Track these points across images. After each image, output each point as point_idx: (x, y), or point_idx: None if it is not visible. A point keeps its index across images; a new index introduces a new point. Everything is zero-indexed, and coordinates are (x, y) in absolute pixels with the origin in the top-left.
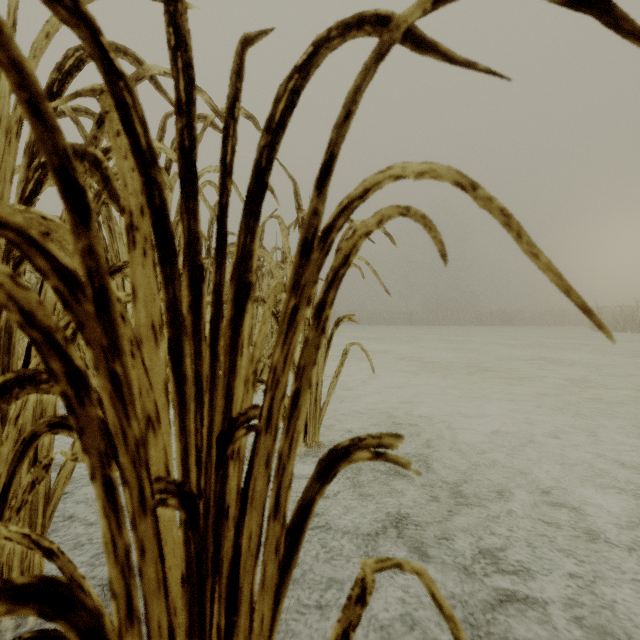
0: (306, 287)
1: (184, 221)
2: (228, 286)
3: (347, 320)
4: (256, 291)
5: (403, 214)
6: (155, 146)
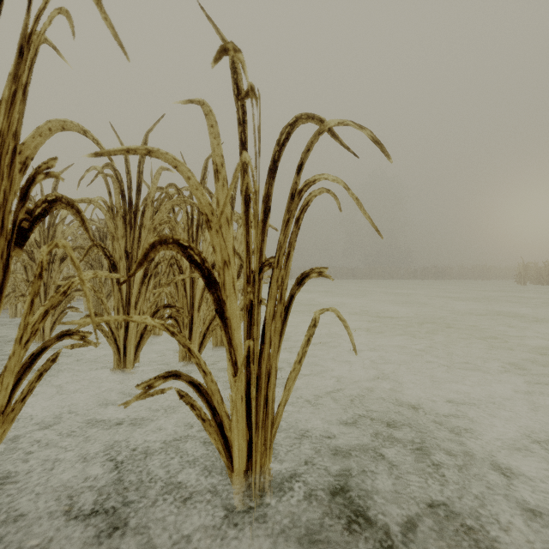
0: None
1: None
2: None
3: (315, 274)
4: (198, 240)
5: None
6: None
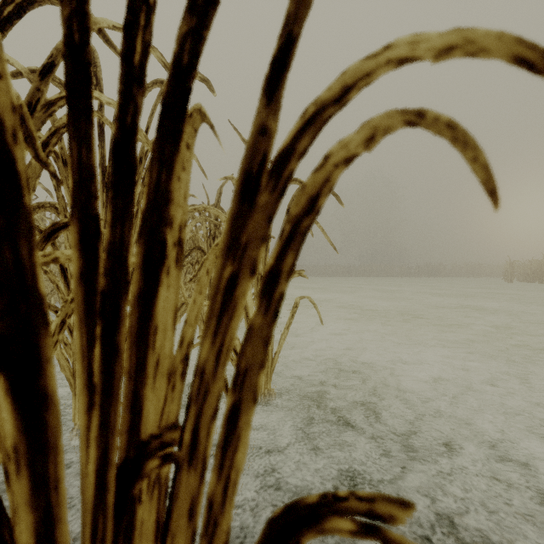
0: (249, 246)
1: (72, 150)
2: (190, 243)
3: (297, 275)
4: None
5: (412, 122)
6: (104, 101)
